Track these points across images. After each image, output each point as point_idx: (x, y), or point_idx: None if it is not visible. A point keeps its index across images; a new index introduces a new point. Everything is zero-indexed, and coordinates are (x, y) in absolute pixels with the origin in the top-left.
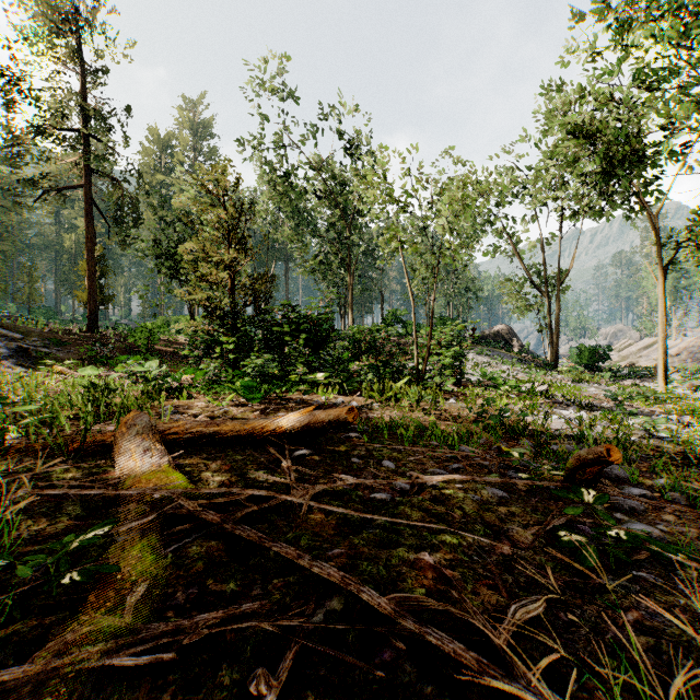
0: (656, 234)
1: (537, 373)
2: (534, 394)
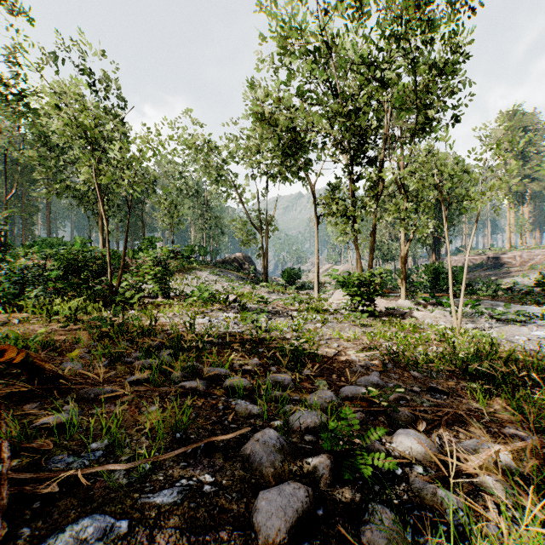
0: (314, 197)
1: (239, 287)
2: (220, 302)
